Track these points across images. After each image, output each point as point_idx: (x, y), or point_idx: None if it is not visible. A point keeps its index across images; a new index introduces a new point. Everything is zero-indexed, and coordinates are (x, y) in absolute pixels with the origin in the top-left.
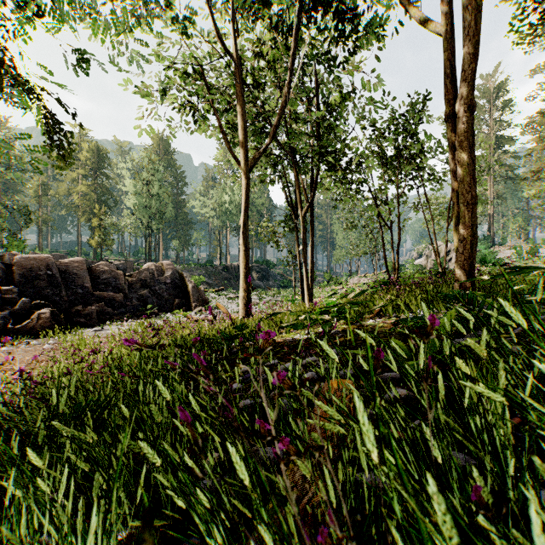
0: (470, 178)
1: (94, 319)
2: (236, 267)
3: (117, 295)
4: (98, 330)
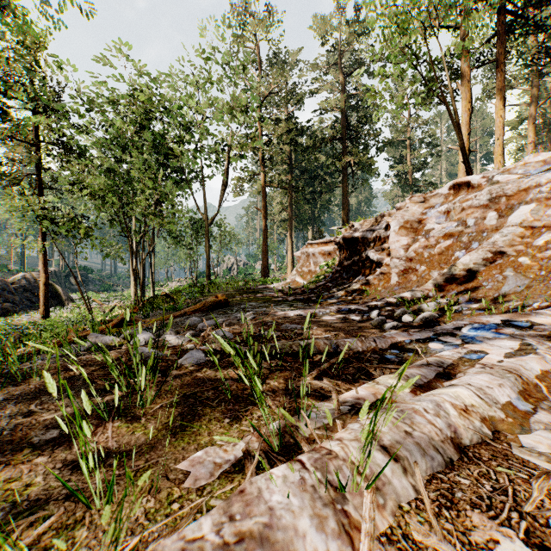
0: (208, 260)
1: (12, 311)
2: (53, 273)
3: (15, 296)
4: (29, 315)
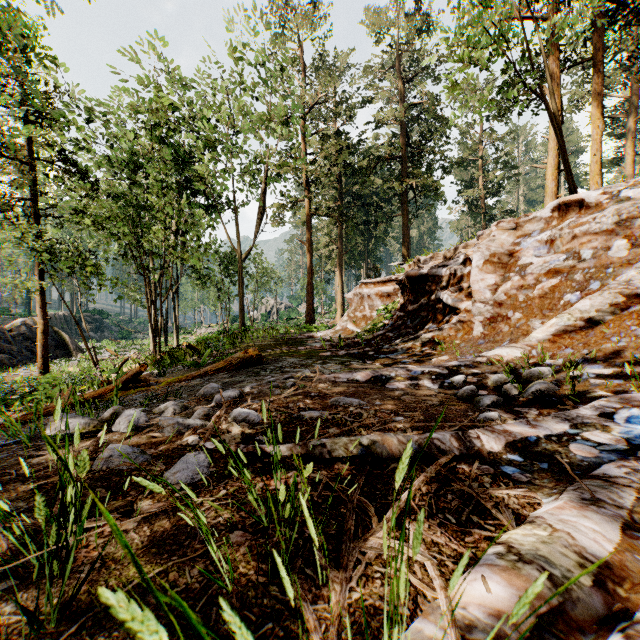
0: (242, 303)
1: (9, 364)
2: (62, 318)
3: (13, 346)
4: (28, 369)
